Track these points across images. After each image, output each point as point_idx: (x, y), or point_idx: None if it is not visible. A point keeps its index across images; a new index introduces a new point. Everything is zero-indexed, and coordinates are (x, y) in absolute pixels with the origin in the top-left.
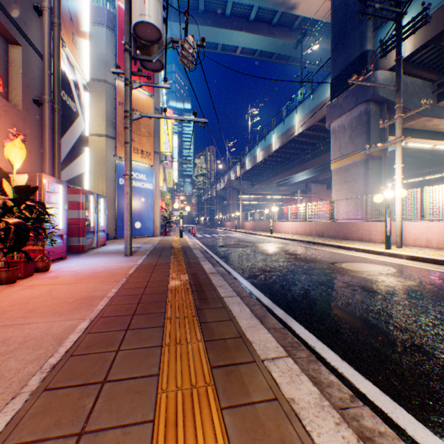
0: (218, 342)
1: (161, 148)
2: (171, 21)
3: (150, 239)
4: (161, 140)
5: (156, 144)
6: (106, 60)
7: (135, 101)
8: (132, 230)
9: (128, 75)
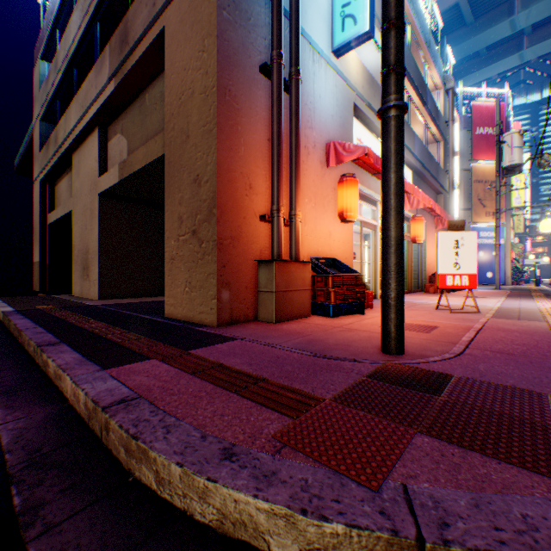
0: (549, 297)
1: (511, 204)
2: (519, 51)
3: (501, 286)
4: (511, 196)
5: (505, 203)
6: (461, 154)
7: (485, 174)
8: (483, 279)
9: (496, 189)
